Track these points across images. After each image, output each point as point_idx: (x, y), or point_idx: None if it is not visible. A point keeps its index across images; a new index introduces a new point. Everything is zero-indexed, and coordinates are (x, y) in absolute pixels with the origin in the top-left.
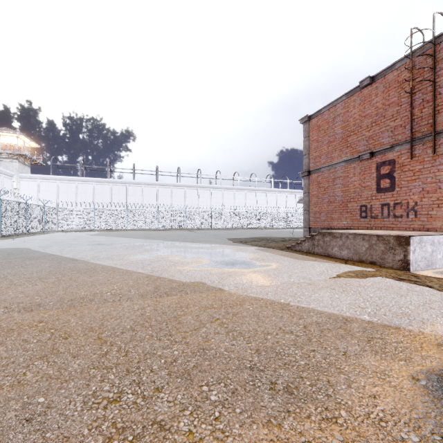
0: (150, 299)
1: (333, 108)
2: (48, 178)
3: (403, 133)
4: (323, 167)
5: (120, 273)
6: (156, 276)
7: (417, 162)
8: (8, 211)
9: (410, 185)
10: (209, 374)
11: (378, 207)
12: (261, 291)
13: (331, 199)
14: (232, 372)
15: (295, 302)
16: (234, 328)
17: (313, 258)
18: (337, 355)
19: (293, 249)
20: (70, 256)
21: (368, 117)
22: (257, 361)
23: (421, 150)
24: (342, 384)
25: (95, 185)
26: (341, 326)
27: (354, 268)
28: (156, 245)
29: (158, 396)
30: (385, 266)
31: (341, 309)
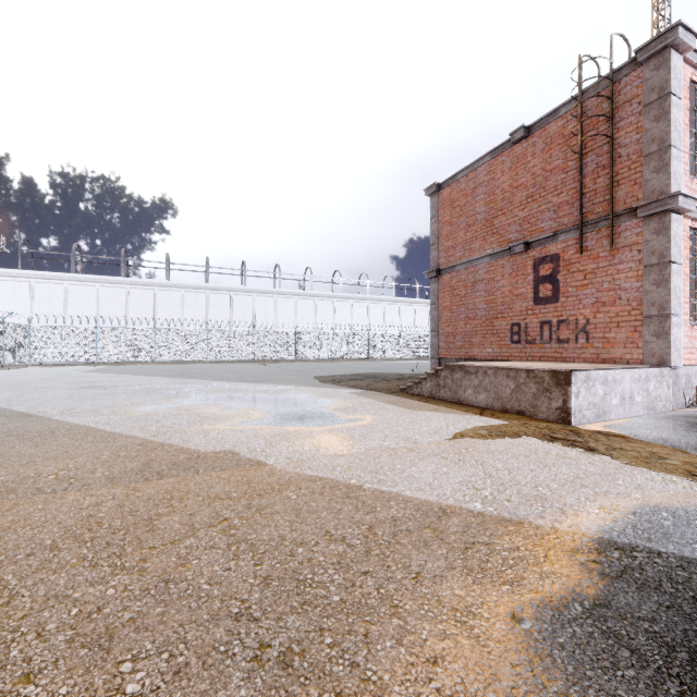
0: (125, 485)
1: (474, 173)
2: (14, 275)
3: (570, 214)
4: (459, 265)
5: (95, 439)
6: (158, 442)
7: (589, 258)
8: None
9: (579, 293)
10: (151, 634)
11: (537, 326)
12: (326, 465)
13: (471, 314)
14: (199, 626)
15: (373, 483)
16: (246, 536)
17: (435, 406)
18: (403, 580)
19: (409, 392)
20: (22, 409)
21: (522, 188)
22: (256, 601)
23: (594, 241)
24: (389, 638)
25: (100, 287)
26: (431, 523)
27: (491, 421)
28: (188, 388)
29: (19, 694)
30: (537, 417)
31: (444, 492)
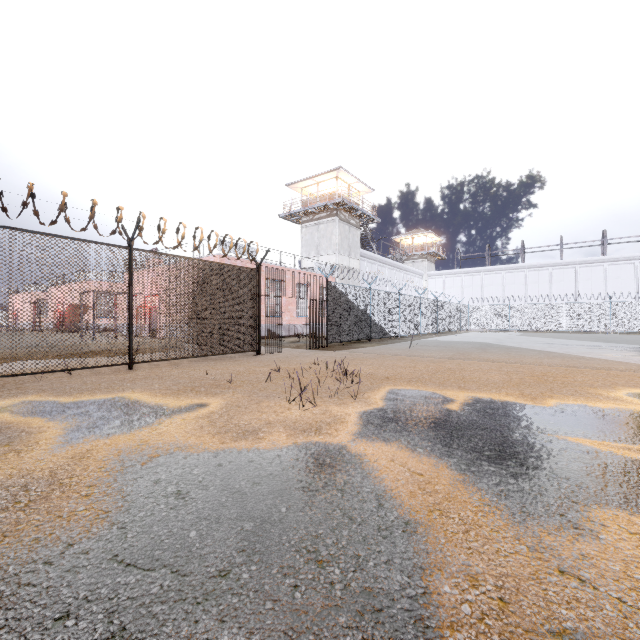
0: None
1: None
2: (453, 273)
3: None
4: None
5: (614, 362)
6: None
7: None
8: (440, 311)
9: None
10: None
11: None
12: None
13: None
14: None
15: None
16: None
17: None
18: None
19: None
20: (540, 349)
21: None
22: None
23: None
24: None
25: (504, 274)
26: None
27: None
28: (630, 348)
29: None
30: None
31: None
